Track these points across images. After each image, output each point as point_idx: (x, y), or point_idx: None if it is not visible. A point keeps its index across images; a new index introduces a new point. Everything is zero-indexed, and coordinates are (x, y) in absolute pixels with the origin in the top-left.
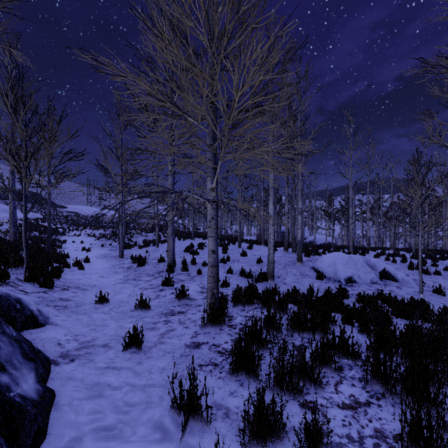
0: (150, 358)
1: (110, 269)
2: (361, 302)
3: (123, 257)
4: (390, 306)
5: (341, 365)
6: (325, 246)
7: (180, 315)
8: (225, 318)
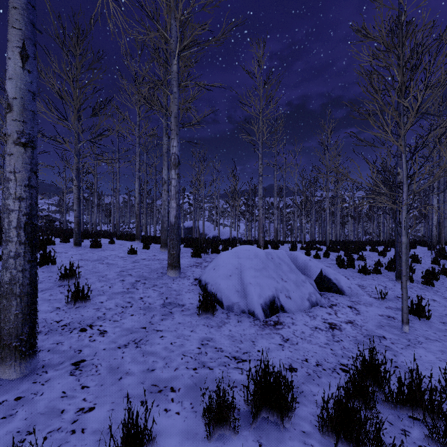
0: None
1: None
2: (344, 440)
3: None
4: (443, 442)
5: None
6: (229, 241)
7: None
8: None
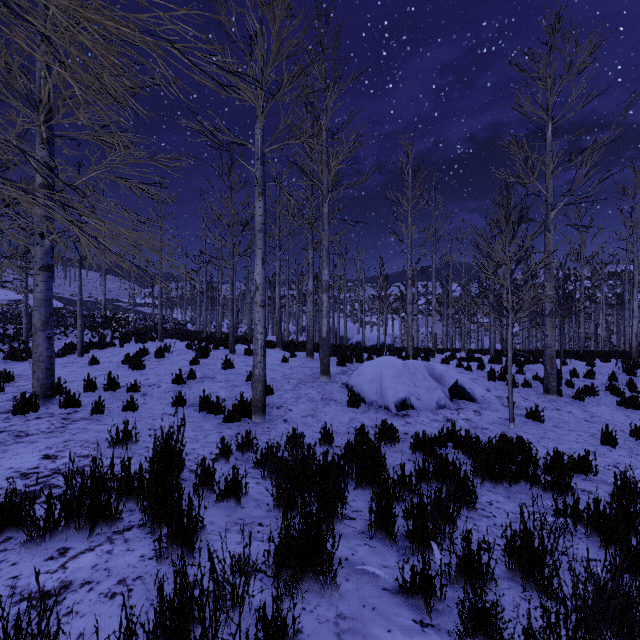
0: None
1: None
2: (419, 451)
3: None
4: (469, 455)
5: None
6: (375, 349)
7: None
8: None
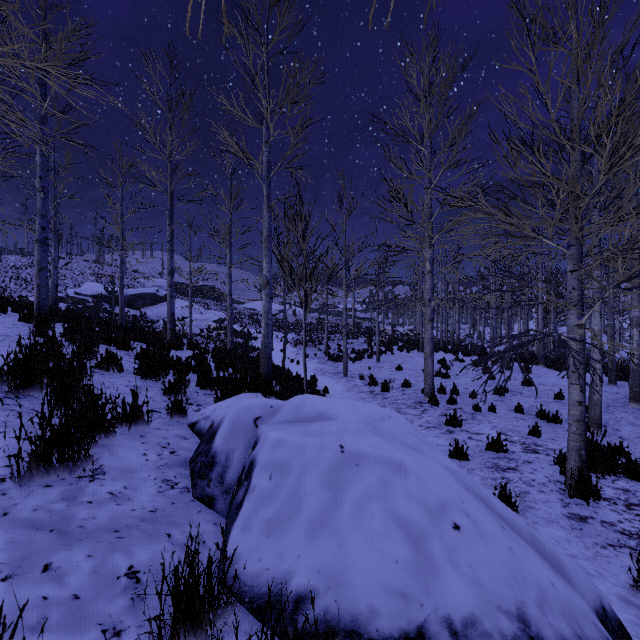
0: (536, 523)
1: (350, 392)
2: None
3: (347, 376)
4: None
5: None
6: None
7: (514, 472)
8: (598, 489)
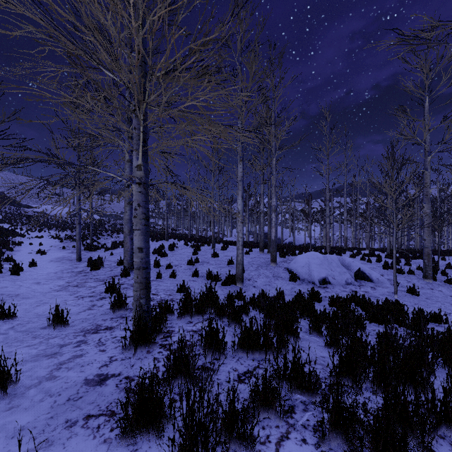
0: (14, 408)
1: (56, 273)
2: (334, 305)
3: (81, 260)
4: (364, 309)
5: (291, 404)
6: (303, 247)
7: (105, 332)
8: (155, 337)
